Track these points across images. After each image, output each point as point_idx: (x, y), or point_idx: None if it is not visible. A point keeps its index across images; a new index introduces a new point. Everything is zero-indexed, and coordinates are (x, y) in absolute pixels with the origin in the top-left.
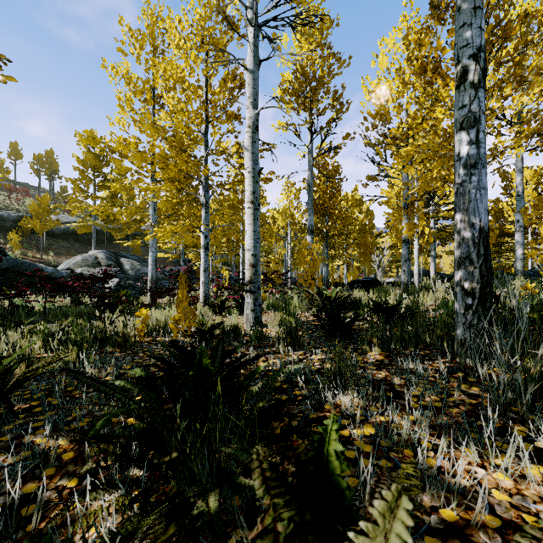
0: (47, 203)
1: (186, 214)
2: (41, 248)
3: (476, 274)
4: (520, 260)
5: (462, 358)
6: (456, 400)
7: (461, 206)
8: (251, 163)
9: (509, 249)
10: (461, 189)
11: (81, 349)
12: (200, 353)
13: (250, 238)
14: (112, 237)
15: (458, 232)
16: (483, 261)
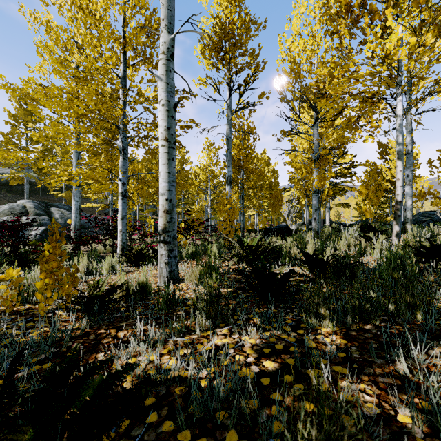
0: None
1: (104, 161)
2: None
3: None
4: (410, 210)
5: None
6: None
7: None
8: (165, 94)
9: (384, 202)
10: None
11: None
12: None
13: (164, 181)
14: (47, 188)
15: None
16: None
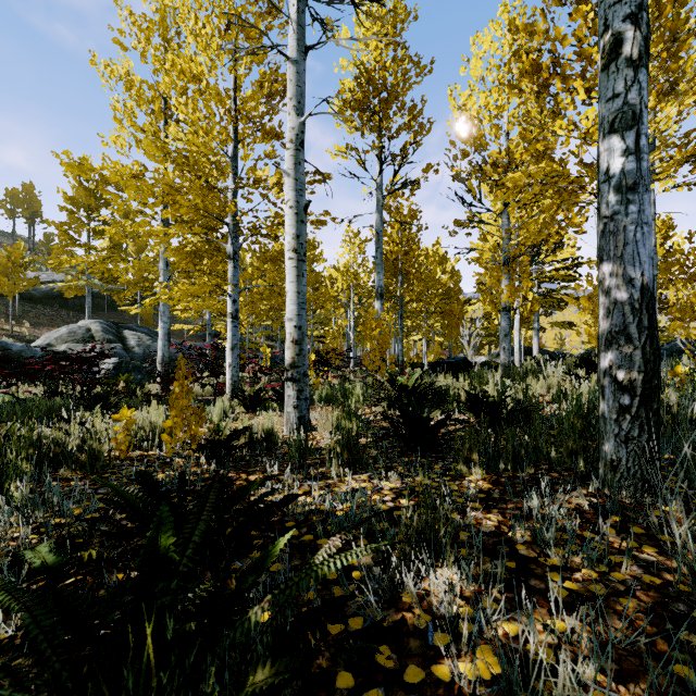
0: (21, 254)
1: (207, 269)
2: (10, 316)
3: (637, 358)
4: None
5: (614, 489)
6: (627, 579)
7: (611, 252)
8: (294, 194)
9: None
10: (612, 225)
11: (2, 481)
12: (157, 522)
13: (292, 303)
14: (115, 302)
15: (606, 293)
16: (647, 338)
